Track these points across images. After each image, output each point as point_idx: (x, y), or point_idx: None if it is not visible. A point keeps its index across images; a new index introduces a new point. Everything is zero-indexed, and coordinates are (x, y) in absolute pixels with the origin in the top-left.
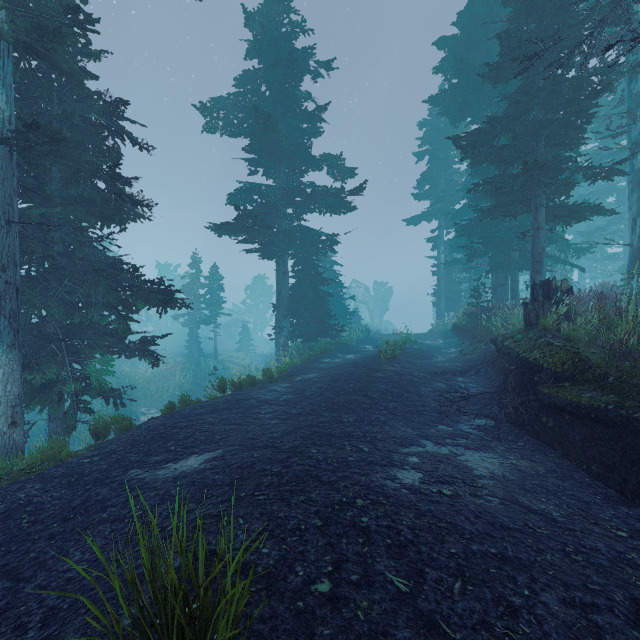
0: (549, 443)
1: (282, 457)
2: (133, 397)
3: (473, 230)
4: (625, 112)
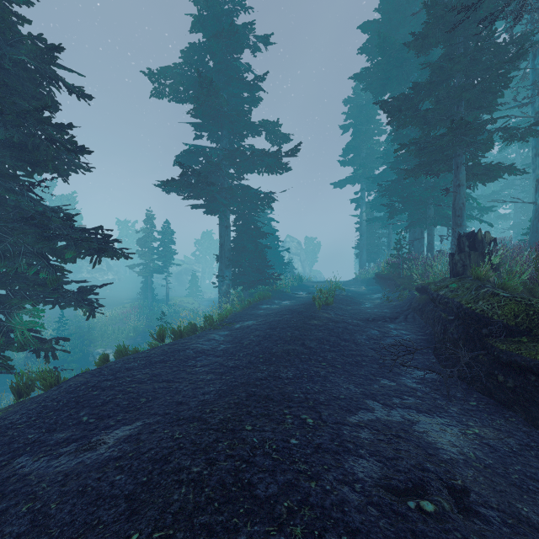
0: (506, 403)
1: (208, 440)
2: (91, 339)
3: (393, 190)
4: (531, 84)
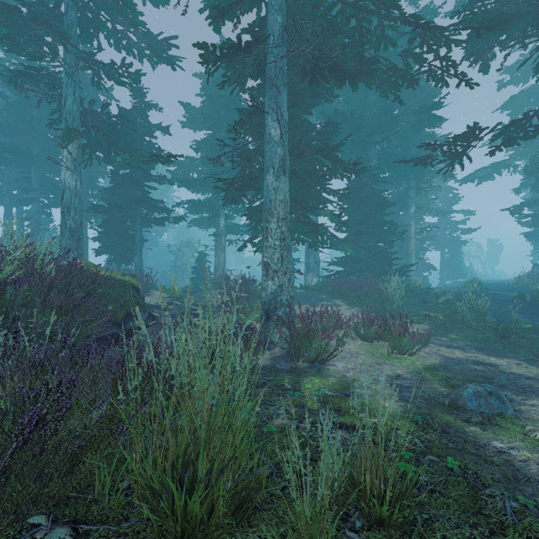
0: None
1: None
2: None
3: None
4: None
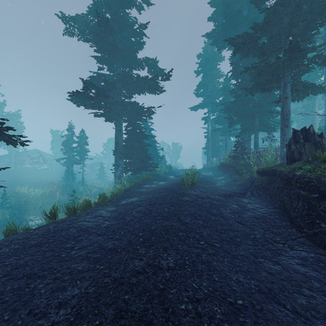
0: None
1: None
2: (26, 209)
3: (231, 109)
4: None
